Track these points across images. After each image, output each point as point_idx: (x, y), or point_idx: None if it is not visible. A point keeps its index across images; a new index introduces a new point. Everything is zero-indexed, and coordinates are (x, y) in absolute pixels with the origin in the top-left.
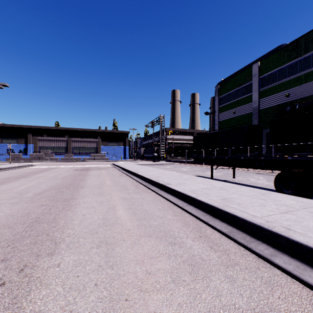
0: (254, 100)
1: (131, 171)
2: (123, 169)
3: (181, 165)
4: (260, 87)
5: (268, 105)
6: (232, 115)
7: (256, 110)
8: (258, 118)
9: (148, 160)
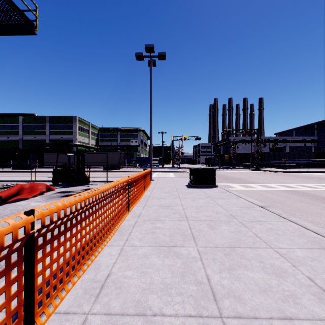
0: (20, 135)
1: None
2: None
3: None
4: (24, 129)
5: (27, 139)
6: (7, 139)
7: (21, 140)
8: (22, 144)
9: None
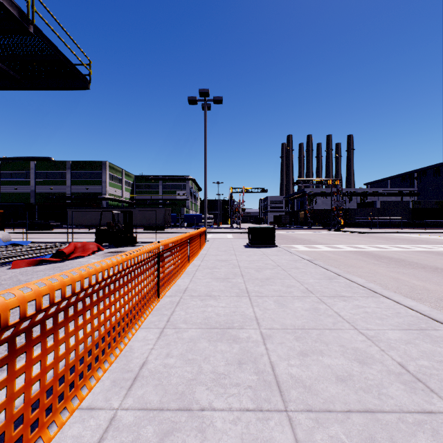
0: (32, 185)
1: None
2: None
3: None
4: (37, 178)
5: (42, 191)
6: (14, 190)
7: (34, 192)
8: (35, 197)
9: None
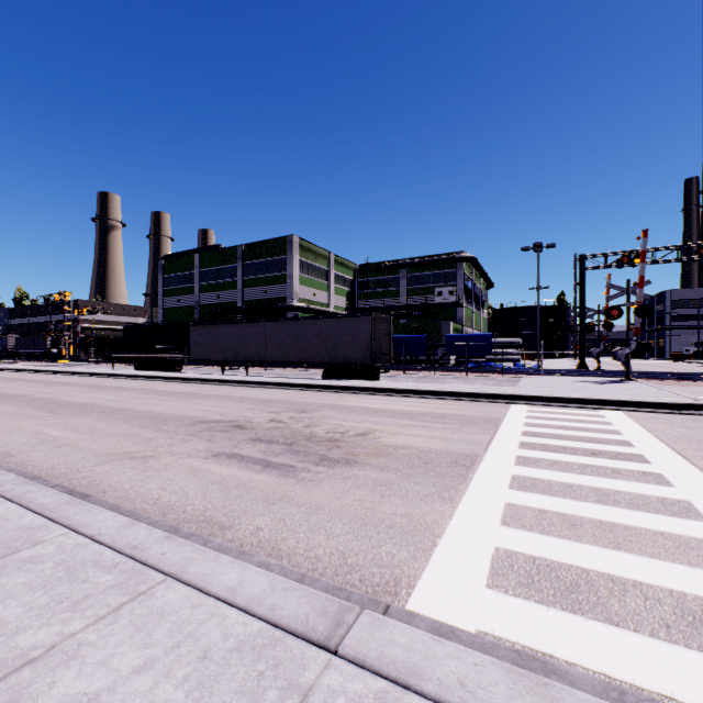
0: (196, 293)
1: (31, 370)
2: (12, 370)
3: (99, 365)
4: (202, 281)
5: (207, 302)
6: (178, 303)
7: (198, 305)
8: (199, 313)
9: (36, 360)
